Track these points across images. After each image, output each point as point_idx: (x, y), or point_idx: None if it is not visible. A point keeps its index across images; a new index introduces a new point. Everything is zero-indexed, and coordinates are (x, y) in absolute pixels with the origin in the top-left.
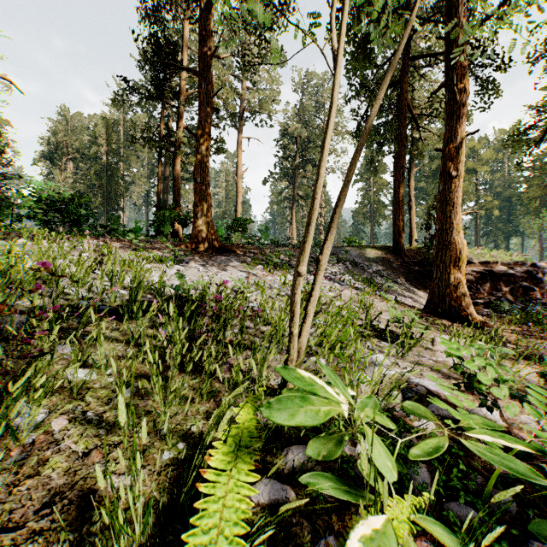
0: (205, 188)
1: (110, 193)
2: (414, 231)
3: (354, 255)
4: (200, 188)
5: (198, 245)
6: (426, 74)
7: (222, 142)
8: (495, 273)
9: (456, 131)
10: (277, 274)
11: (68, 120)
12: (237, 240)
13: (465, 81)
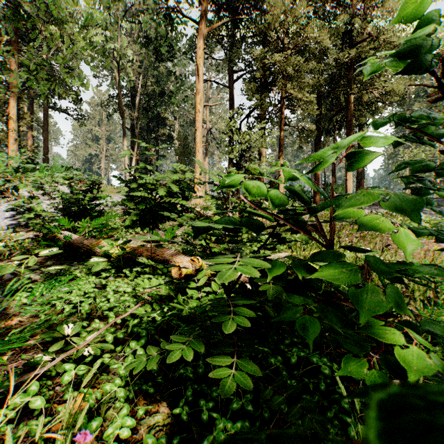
0: (361, 180)
1: None
2: None
3: None
4: (359, 180)
5: None
6: None
7: None
8: None
9: None
10: None
11: None
12: None
13: None
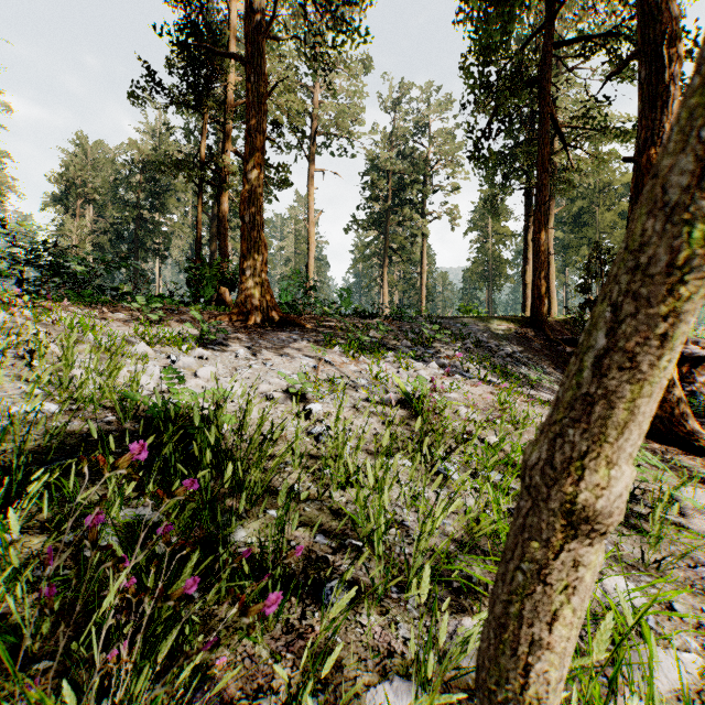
0: (257, 231)
1: (140, 247)
2: (553, 296)
3: (475, 329)
4: (249, 230)
5: (246, 316)
6: (572, 77)
7: (287, 171)
8: (684, 357)
9: (661, 126)
10: (364, 361)
11: (87, 152)
12: (306, 308)
13: (676, 44)
